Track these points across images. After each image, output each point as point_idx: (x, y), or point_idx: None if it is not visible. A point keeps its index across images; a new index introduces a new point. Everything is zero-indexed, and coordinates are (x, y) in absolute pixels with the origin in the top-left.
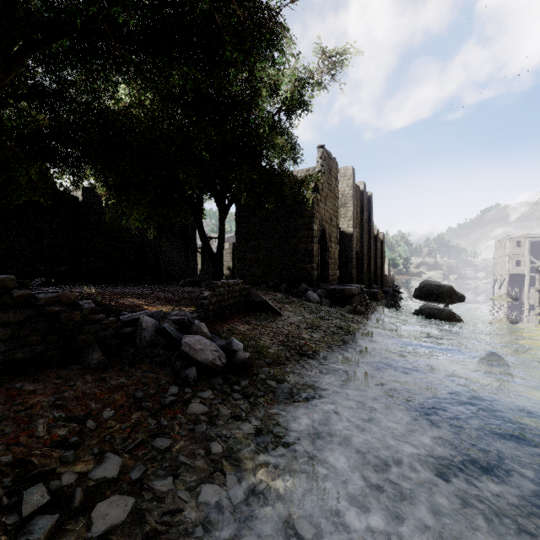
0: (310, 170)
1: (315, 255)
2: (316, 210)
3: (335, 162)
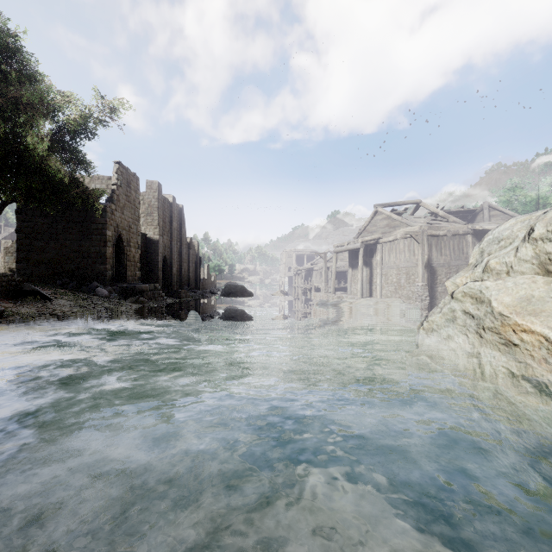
0: (111, 178)
1: (110, 257)
2: (111, 218)
3: (135, 177)
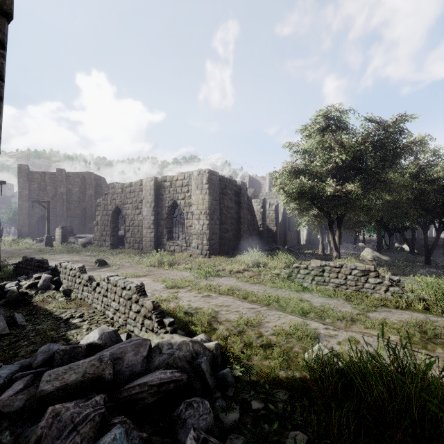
0: None
1: None
2: None
3: None
